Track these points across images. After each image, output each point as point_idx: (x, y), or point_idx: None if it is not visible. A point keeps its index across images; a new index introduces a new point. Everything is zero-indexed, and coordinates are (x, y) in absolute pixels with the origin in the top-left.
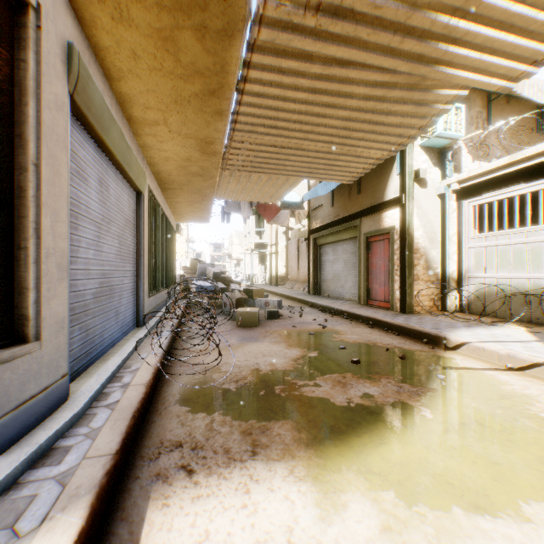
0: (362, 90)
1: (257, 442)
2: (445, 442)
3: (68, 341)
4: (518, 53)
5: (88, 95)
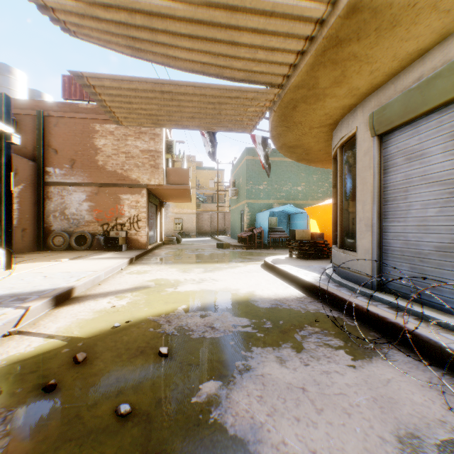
0: (185, 45)
1: (275, 301)
2: (195, 299)
3: (371, 261)
4: (116, 91)
5: (384, 120)
